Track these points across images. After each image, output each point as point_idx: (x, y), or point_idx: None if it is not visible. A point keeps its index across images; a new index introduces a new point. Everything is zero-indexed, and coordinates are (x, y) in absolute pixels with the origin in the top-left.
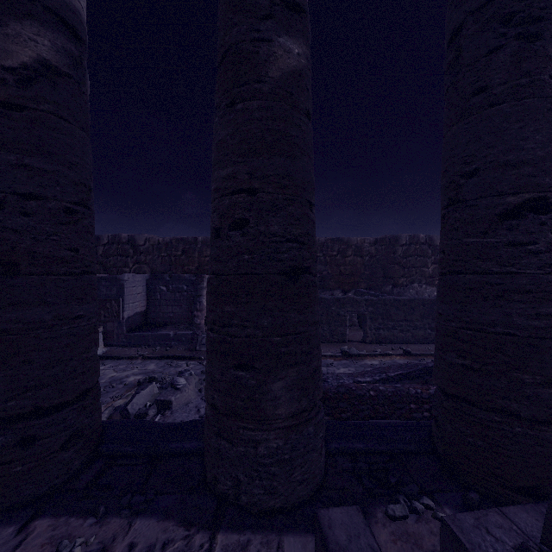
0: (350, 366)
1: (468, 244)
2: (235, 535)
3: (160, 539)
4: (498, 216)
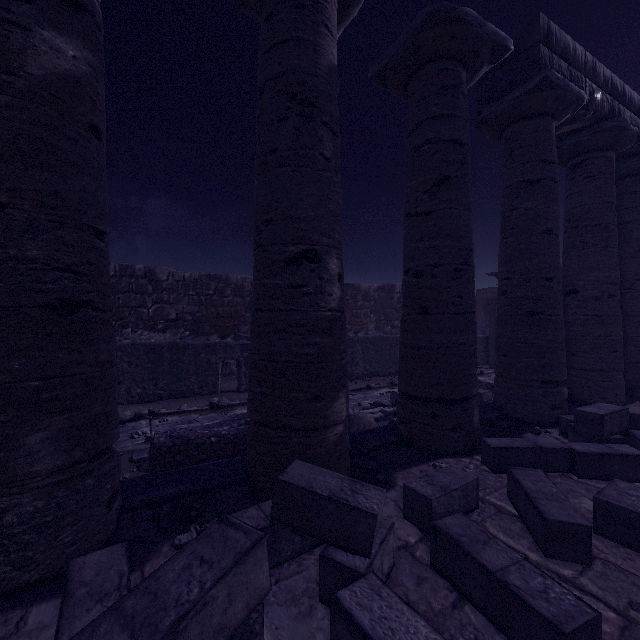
0: (217, 419)
1: (265, 285)
2: None
3: None
4: (285, 262)
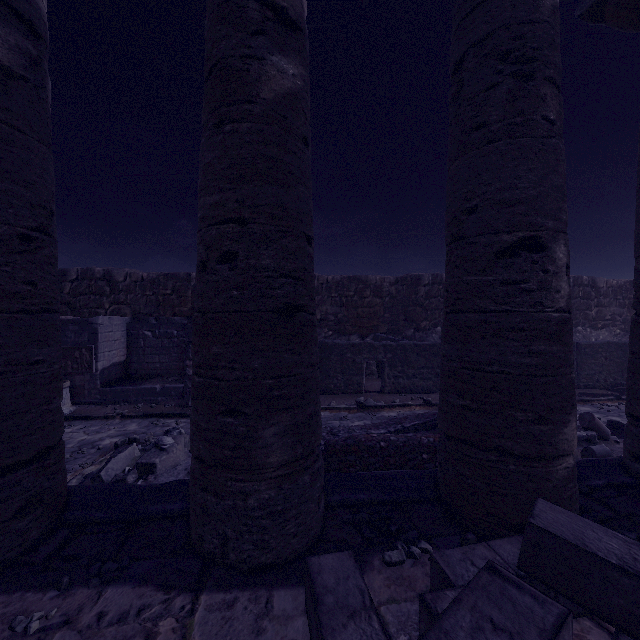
0: (366, 419)
1: (468, 282)
2: (220, 594)
3: (135, 605)
4: (495, 254)
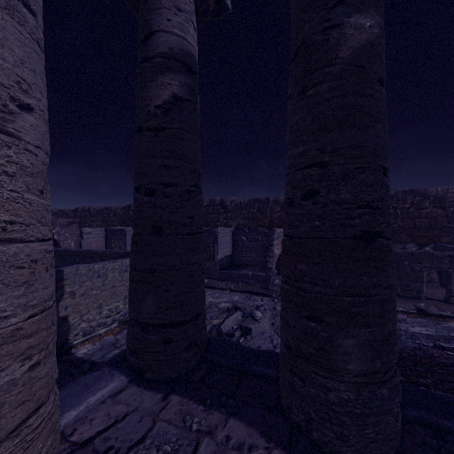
0: (428, 326)
1: None
2: None
3: (247, 441)
4: None
